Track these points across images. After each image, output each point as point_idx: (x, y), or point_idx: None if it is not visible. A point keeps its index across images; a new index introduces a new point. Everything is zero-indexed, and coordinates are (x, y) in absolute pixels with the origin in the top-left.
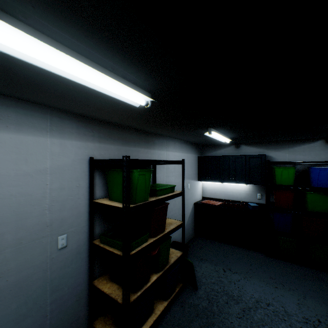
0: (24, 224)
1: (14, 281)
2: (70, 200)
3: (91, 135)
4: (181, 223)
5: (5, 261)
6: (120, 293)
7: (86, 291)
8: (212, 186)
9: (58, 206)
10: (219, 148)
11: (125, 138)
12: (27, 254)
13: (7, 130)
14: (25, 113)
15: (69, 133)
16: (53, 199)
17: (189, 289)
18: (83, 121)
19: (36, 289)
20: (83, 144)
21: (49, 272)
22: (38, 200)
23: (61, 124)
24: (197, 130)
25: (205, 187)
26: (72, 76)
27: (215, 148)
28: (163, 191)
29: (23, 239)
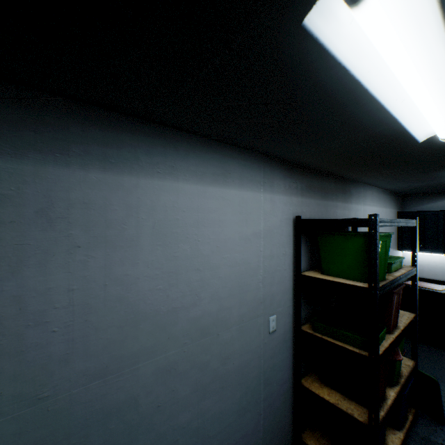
0: (244, 298)
1: (238, 365)
2: (278, 272)
3: (295, 187)
4: (414, 315)
5: (232, 340)
6: (352, 407)
7: (290, 392)
8: (424, 259)
9: (269, 278)
10: (437, 199)
11: (323, 189)
12: (247, 335)
13: (233, 186)
14: (245, 163)
15: (277, 186)
16: (264, 269)
17: (427, 420)
18: (288, 169)
19: (253, 379)
20: (288, 199)
21: (262, 361)
22: (254, 269)
23: (271, 174)
24: (436, 171)
25: (408, 260)
26: (396, 107)
27: (429, 199)
28: (393, 265)
29: (243, 316)
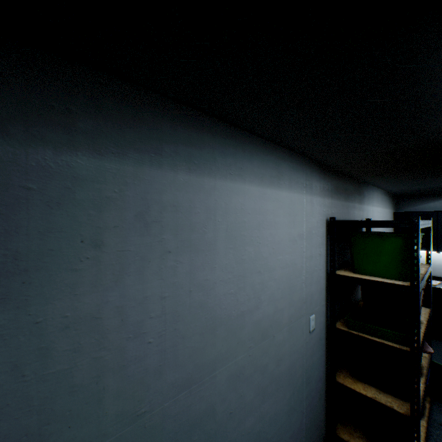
0: (292, 299)
1: (287, 365)
2: (315, 272)
3: (326, 189)
4: (429, 310)
5: (283, 341)
6: (389, 400)
7: (323, 389)
8: None
9: (309, 278)
10: (429, 200)
11: (345, 191)
12: (294, 335)
13: (284, 187)
14: (292, 166)
15: (314, 187)
16: (306, 269)
17: (440, 407)
18: (322, 172)
19: (298, 379)
20: (322, 200)
21: (304, 360)
22: (298, 270)
23: (310, 176)
24: None
25: None
26: None
27: (422, 200)
28: None
29: (291, 317)
